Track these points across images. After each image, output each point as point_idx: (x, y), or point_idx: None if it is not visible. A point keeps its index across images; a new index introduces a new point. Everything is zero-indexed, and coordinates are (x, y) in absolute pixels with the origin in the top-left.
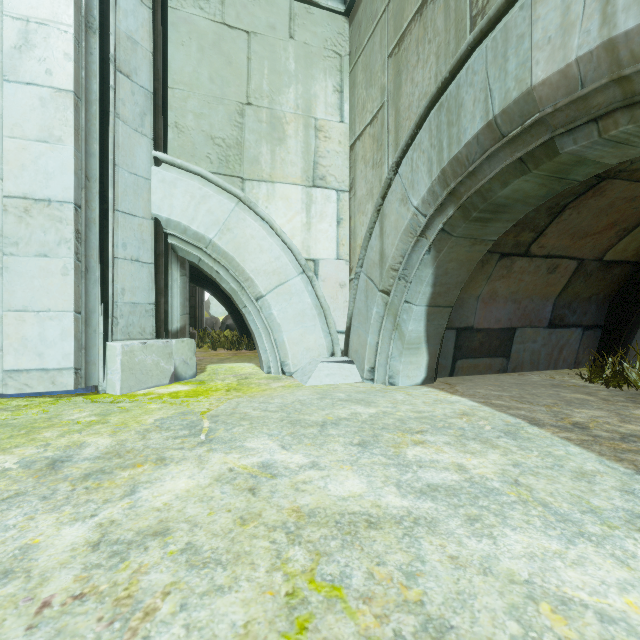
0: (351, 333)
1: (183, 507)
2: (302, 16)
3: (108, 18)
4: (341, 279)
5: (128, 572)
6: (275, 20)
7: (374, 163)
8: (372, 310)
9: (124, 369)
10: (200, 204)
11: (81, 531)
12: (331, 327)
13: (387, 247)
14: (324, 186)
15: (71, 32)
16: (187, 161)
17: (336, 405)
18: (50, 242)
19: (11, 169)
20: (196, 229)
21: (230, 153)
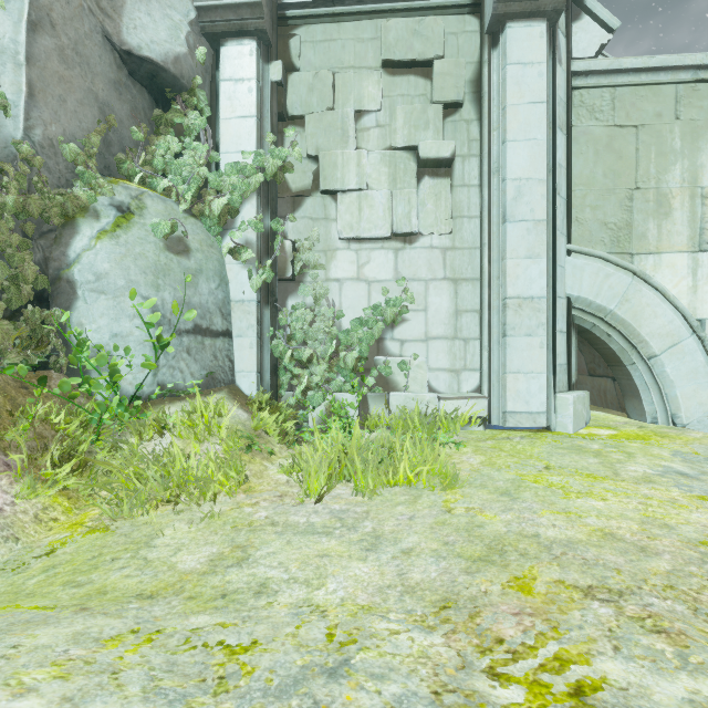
0: None
1: None
2: (687, 96)
3: (555, 158)
4: None
5: None
6: (661, 108)
7: None
8: None
9: (573, 415)
10: (603, 282)
11: None
12: None
13: None
14: None
15: (545, 179)
16: (585, 247)
17: None
18: (532, 326)
19: (510, 279)
20: (599, 303)
21: (620, 234)
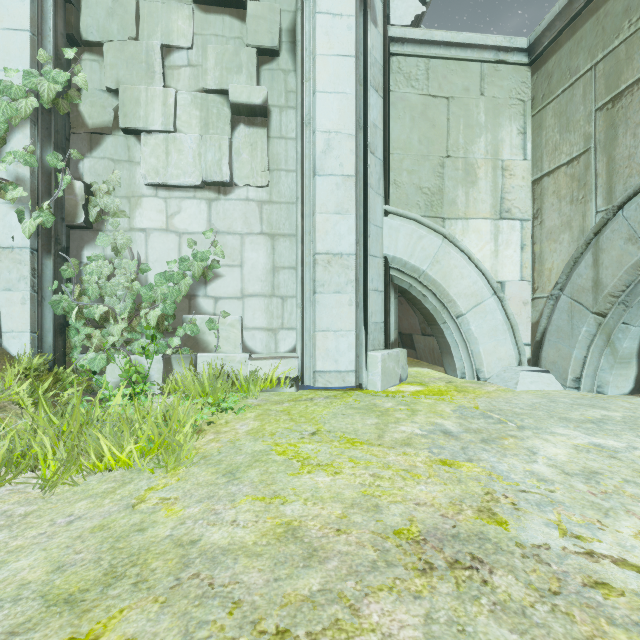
0: (545, 346)
1: (584, 462)
2: (490, 74)
3: (367, 116)
4: (524, 298)
5: (611, 486)
6: (468, 83)
7: (573, 199)
8: (580, 329)
9: (382, 372)
10: (416, 243)
11: (544, 467)
12: (519, 340)
13: (605, 277)
14: (509, 217)
15: (353, 134)
16: (402, 209)
17: (576, 408)
18: (341, 283)
19: (320, 235)
20: (413, 263)
21: (434, 199)
